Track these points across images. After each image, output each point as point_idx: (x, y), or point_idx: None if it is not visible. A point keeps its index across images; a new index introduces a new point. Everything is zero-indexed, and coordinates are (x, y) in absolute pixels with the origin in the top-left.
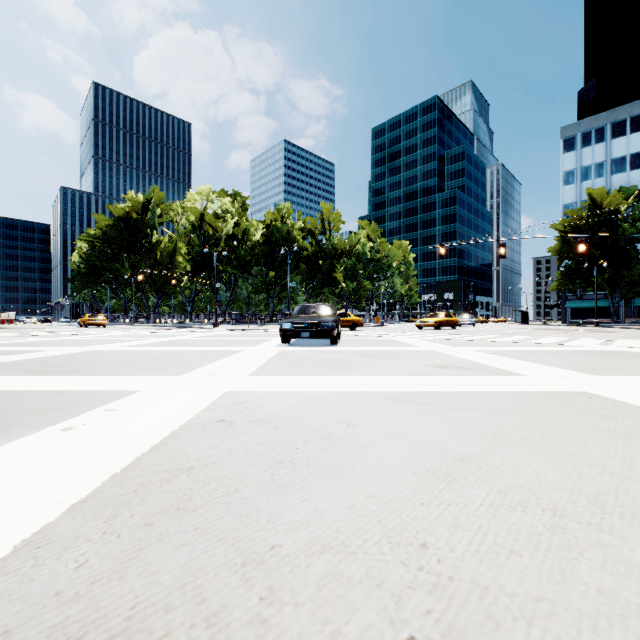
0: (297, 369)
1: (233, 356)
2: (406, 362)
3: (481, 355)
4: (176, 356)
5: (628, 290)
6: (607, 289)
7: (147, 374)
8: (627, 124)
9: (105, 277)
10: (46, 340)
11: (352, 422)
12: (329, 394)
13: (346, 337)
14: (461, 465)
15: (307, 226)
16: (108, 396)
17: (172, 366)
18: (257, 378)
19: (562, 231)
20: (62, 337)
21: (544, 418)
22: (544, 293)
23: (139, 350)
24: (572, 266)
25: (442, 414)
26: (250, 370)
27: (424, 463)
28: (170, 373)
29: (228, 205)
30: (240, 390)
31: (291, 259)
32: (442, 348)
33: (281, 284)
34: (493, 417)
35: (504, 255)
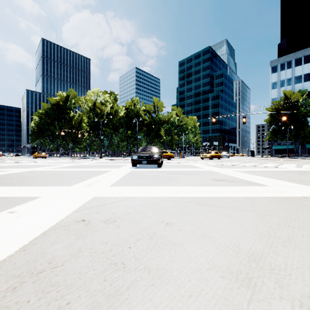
0: (138, 182)
1: (105, 174)
2: (198, 177)
3: (238, 173)
4: (74, 174)
5: (303, 140)
6: (293, 140)
7: (52, 185)
8: (302, 59)
9: (46, 133)
10: (10, 165)
11: (169, 221)
12: (155, 199)
13: (166, 163)
14: (256, 266)
15: (146, 109)
16: (19, 200)
17: (69, 180)
18: (114, 188)
19: (271, 111)
20: (20, 163)
21: (294, 217)
22: (262, 142)
23: (56, 170)
24: (276, 128)
25: (227, 214)
26: (111, 182)
27: (226, 264)
28: (66, 184)
29: (107, 98)
30: (102, 196)
31: (139, 125)
32: (216, 169)
33: (134, 137)
34: (261, 216)
35: (245, 122)
